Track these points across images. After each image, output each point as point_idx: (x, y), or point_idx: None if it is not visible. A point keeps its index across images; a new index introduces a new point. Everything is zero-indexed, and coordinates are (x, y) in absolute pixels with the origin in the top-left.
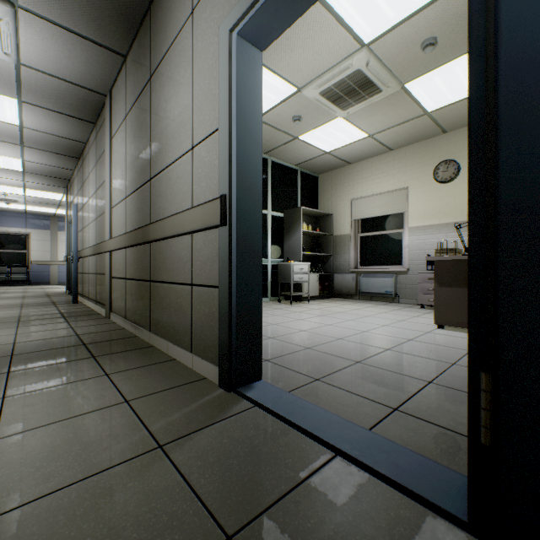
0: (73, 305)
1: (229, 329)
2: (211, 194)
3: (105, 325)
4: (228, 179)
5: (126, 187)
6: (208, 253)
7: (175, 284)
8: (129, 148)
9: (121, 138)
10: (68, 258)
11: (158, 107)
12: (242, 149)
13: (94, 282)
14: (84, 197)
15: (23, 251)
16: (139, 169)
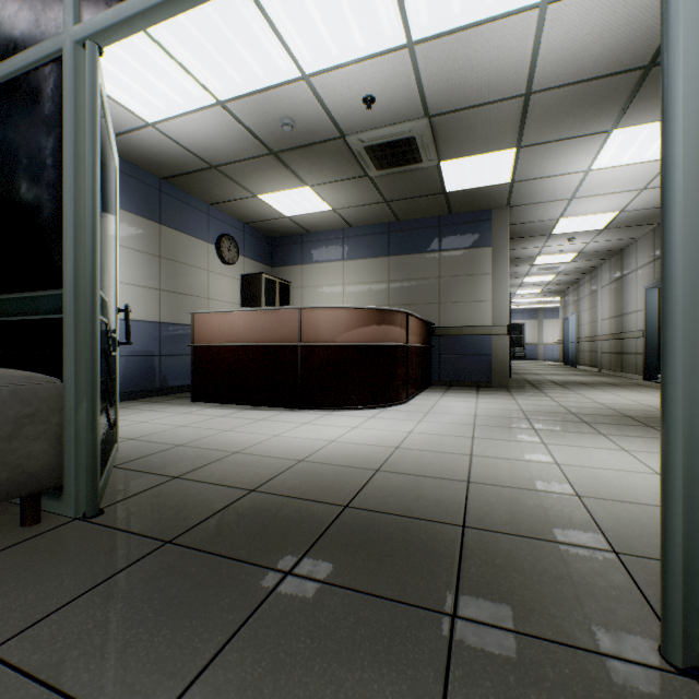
0: (574, 368)
1: (644, 364)
2: (640, 328)
3: (599, 373)
4: (643, 326)
5: (610, 314)
6: (640, 344)
7: (630, 354)
8: (611, 298)
9: (607, 291)
10: (562, 342)
11: (624, 290)
12: (648, 318)
13: (587, 356)
14: (579, 308)
15: (520, 336)
16: (616, 309)
